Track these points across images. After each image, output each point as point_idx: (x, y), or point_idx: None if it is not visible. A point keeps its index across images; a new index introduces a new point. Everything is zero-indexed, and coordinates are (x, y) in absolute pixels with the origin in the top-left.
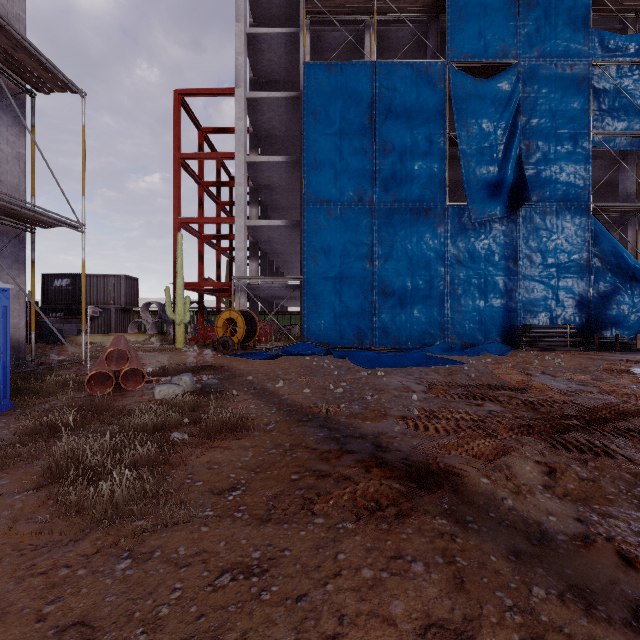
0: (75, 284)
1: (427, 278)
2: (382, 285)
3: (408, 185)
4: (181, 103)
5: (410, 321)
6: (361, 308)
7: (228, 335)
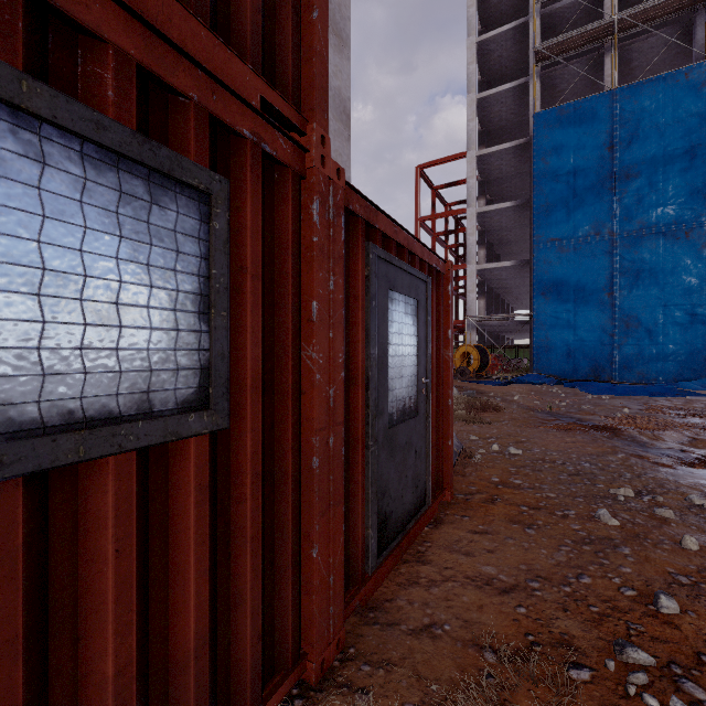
0: None
1: (686, 307)
2: (624, 317)
3: (659, 208)
4: (420, 174)
5: (662, 354)
6: (598, 341)
7: (464, 366)
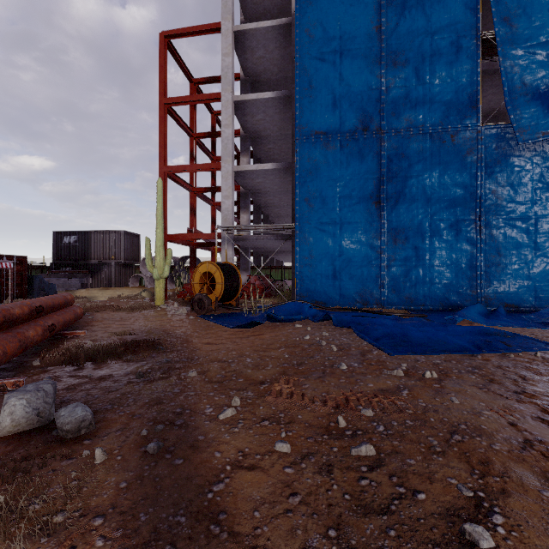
0: (81, 240)
1: (452, 221)
2: (392, 231)
3: (427, 105)
4: (169, 49)
5: (429, 276)
6: (365, 260)
7: (204, 292)
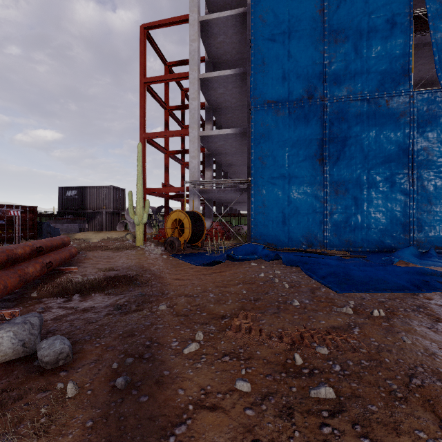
0: (80, 194)
1: (387, 174)
2: (334, 184)
3: (364, 75)
4: (147, 38)
5: (366, 222)
6: (310, 208)
7: (175, 235)
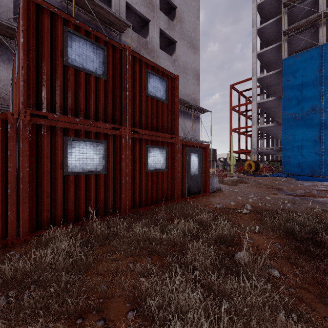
0: None
1: None
2: (326, 147)
3: None
4: (232, 88)
5: None
6: (313, 158)
7: (248, 169)
